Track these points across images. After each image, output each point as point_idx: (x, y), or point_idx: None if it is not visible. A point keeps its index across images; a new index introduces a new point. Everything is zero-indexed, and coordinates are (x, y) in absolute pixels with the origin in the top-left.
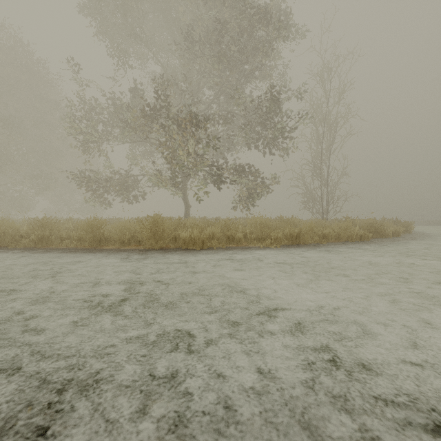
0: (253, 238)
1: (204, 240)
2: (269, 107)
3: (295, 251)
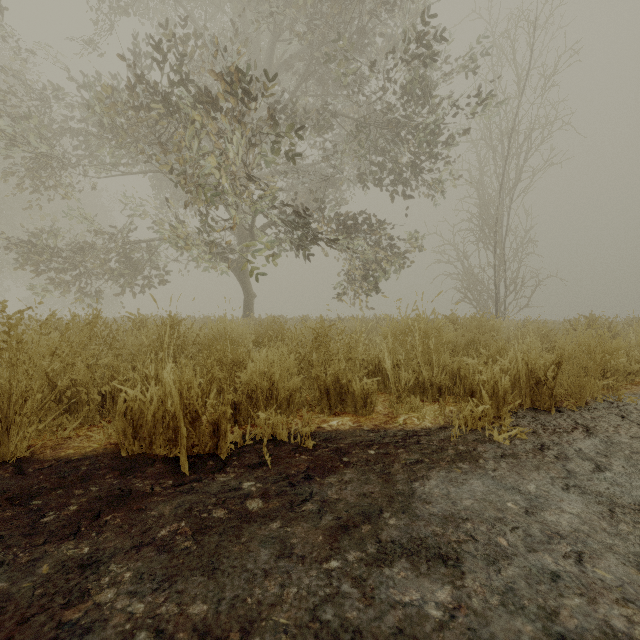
0: (408, 388)
1: (218, 419)
2: (412, 82)
3: (630, 473)
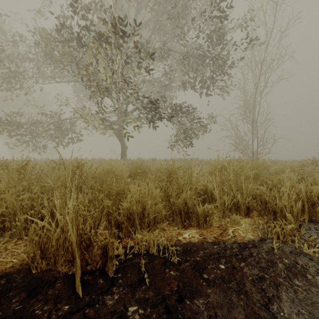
0: (229, 207)
1: (107, 246)
2: (213, 31)
3: None
